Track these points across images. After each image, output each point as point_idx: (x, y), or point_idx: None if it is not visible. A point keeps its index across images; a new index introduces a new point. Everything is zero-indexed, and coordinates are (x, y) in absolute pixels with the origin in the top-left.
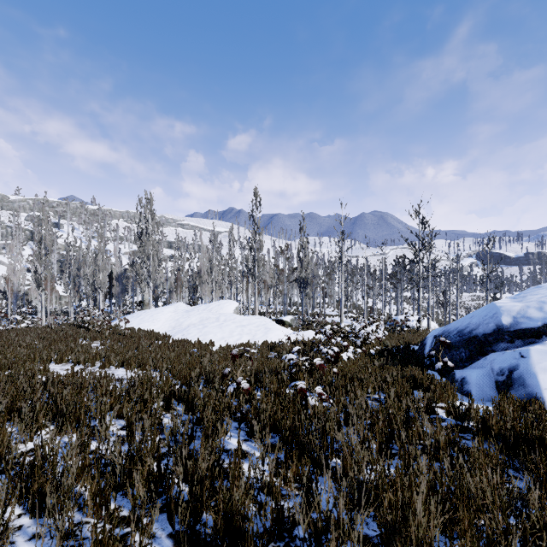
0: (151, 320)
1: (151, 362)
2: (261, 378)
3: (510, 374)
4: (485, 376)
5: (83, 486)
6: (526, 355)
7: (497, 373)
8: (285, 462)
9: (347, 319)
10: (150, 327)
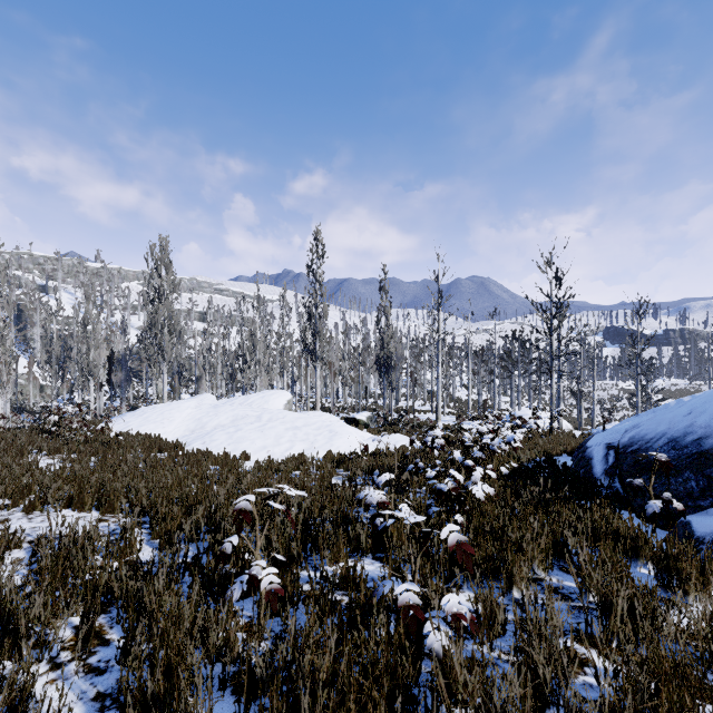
0: (160, 419)
1: (122, 498)
2: (316, 533)
3: None
4: None
5: None
6: None
7: None
8: None
9: (444, 416)
10: (157, 431)
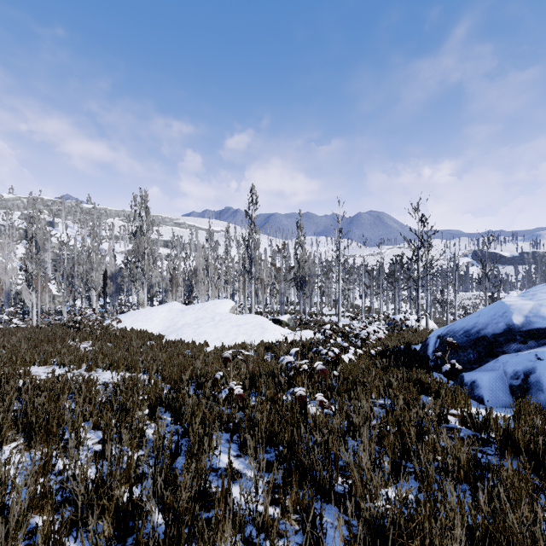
0: (145, 319)
1: (141, 364)
2: (256, 381)
3: (526, 378)
4: (498, 380)
5: (41, 520)
6: (543, 358)
7: (511, 377)
8: (282, 485)
9: (344, 318)
10: (144, 327)
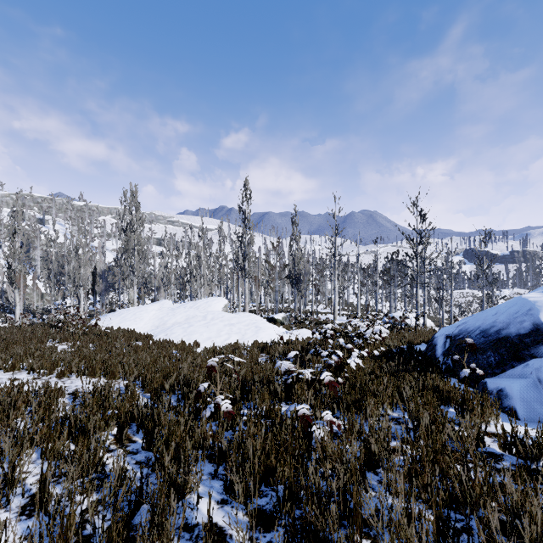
0: (133, 318)
1: (120, 369)
2: (249, 389)
3: None
4: (532, 388)
5: None
6: None
7: None
8: None
9: (340, 316)
10: (132, 326)
